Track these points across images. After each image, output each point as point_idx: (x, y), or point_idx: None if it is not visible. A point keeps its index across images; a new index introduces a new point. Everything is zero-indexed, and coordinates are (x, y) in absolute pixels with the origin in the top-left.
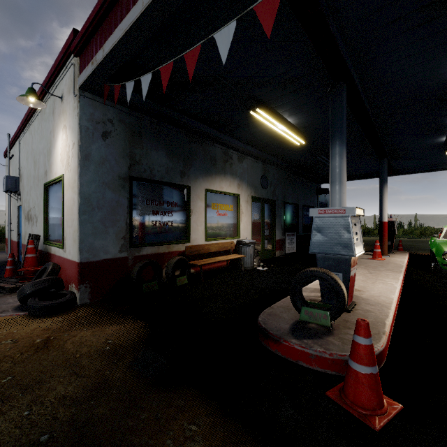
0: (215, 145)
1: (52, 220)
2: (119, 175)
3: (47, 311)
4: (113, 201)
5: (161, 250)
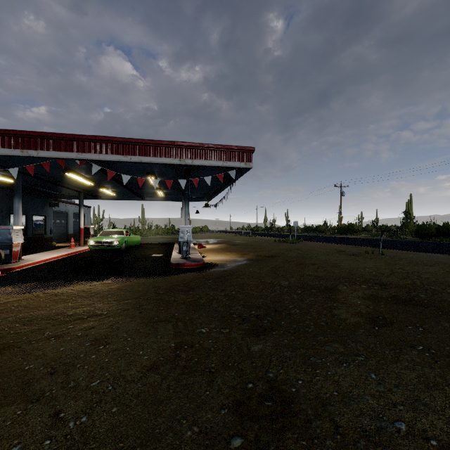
0: None
1: None
2: None
3: None
4: None
5: None
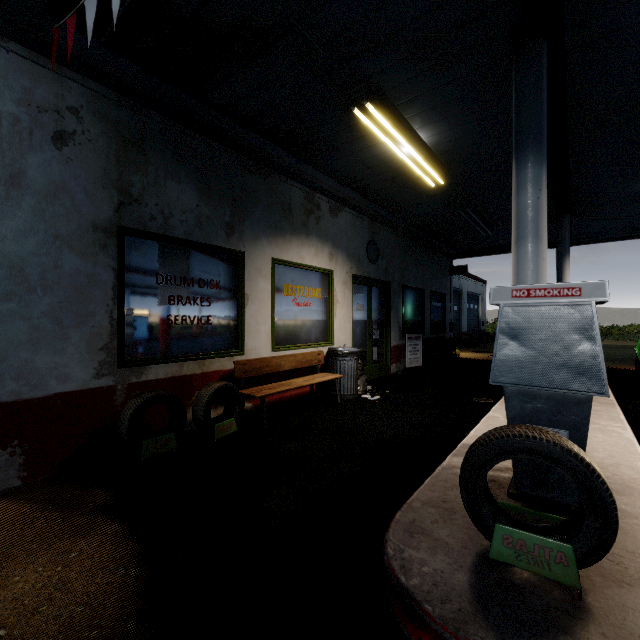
0: (290, 183)
1: None
2: (95, 223)
3: None
4: (80, 274)
5: (187, 370)
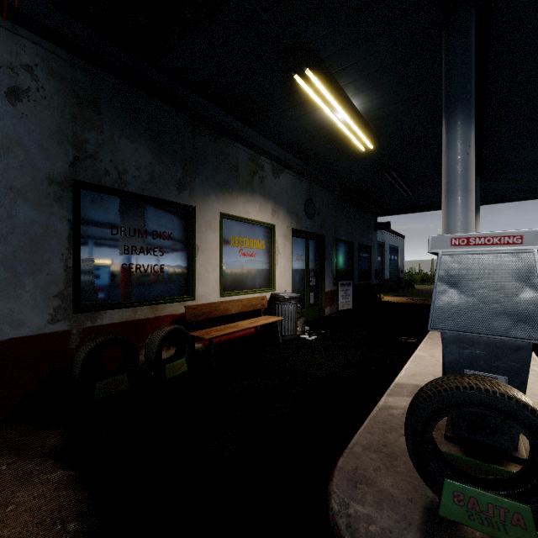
0: (237, 146)
1: None
2: (50, 176)
3: None
4: (35, 225)
5: (141, 314)
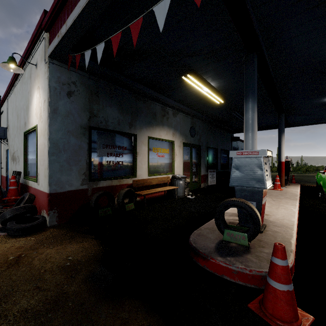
0: (155, 103)
1: (29, 160)
2: (81, 125)
3: (22, 232)
4: (76, 145)
5: (114, 183)
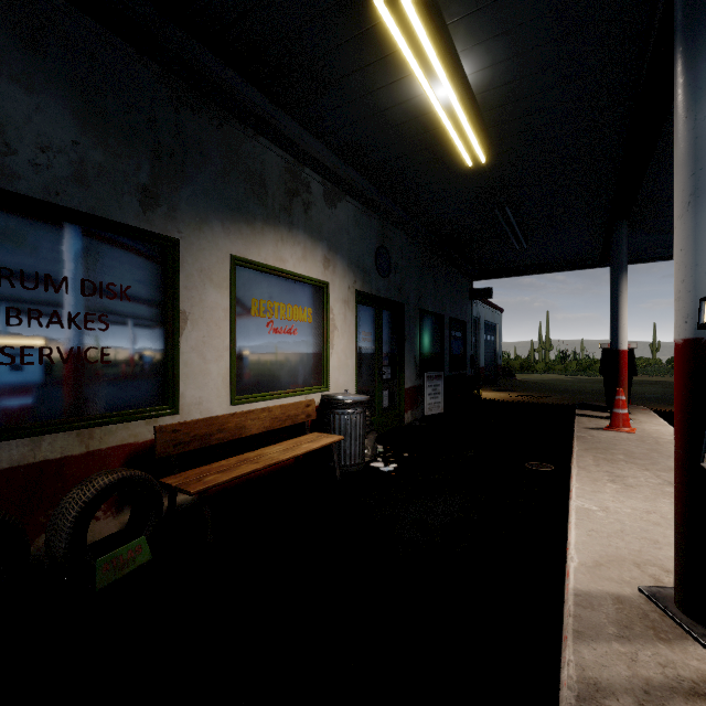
0: (263, 142)
1: None
2: None
3: None
4: None
5: (51, 450)
